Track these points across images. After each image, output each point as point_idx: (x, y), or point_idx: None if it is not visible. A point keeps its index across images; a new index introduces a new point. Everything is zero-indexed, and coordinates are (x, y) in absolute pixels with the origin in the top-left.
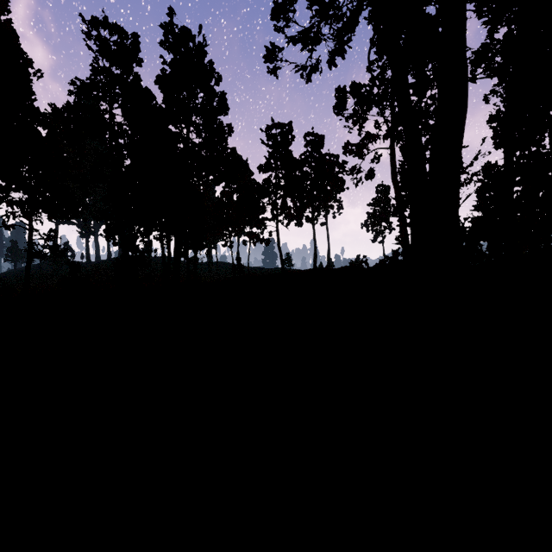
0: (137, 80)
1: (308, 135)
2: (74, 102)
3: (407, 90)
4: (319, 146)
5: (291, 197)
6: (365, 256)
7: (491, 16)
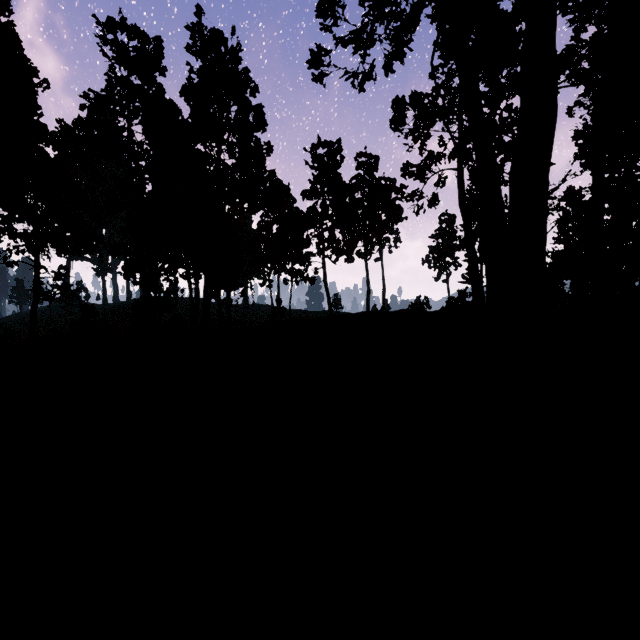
0: (160, 92)
1: (360, 156)
2: (86, 117)
3: (479, 99)
4: (373, 168)
5: (341, 227)
6: (426, 297)
7: (578, 12)
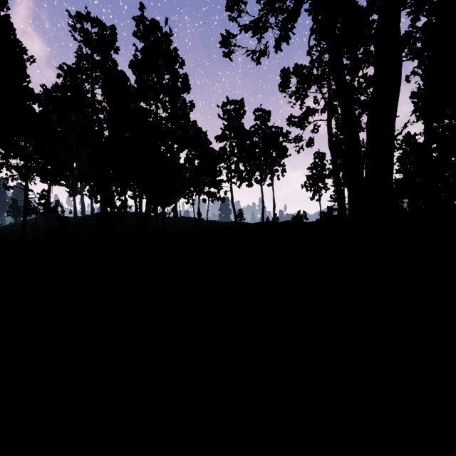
0: (114, 65)
1: (257, 111)
2: (61, 83)
3: (343, 69)
4: (266, 119)
5: (243, 162)
6: (304, 212)
7: (414, 7)
